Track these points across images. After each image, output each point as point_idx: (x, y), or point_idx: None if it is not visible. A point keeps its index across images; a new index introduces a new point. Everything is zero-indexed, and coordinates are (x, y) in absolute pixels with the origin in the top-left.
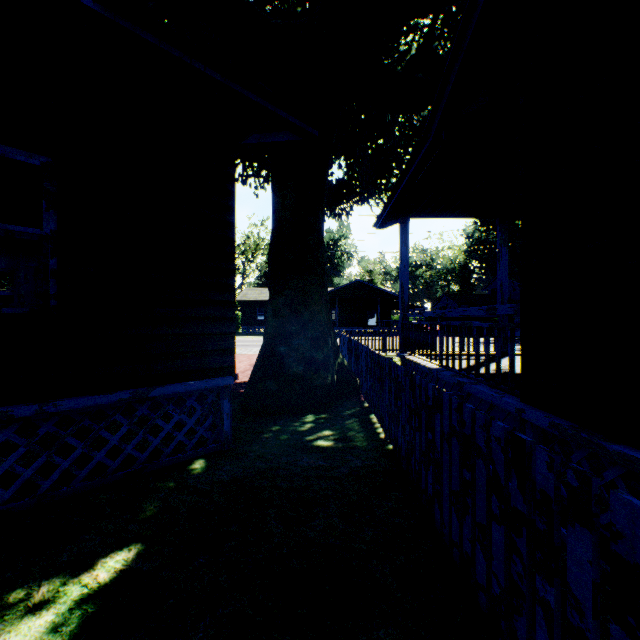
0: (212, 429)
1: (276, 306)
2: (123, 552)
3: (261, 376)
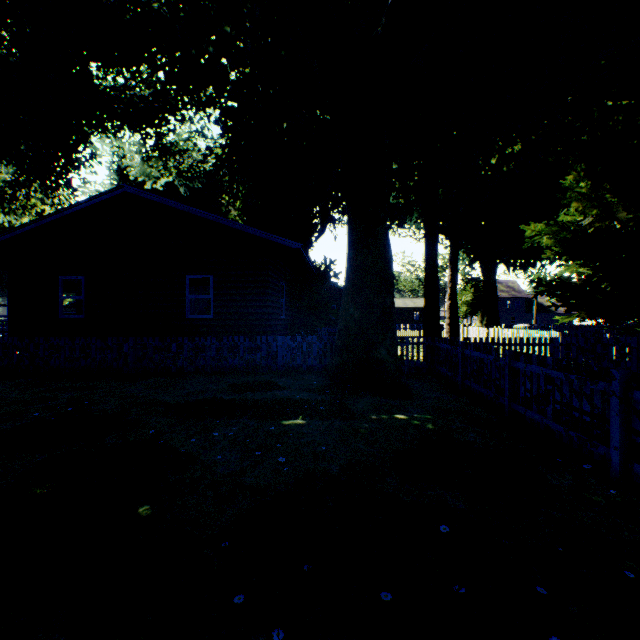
0: None
1: None
2: None
3: None
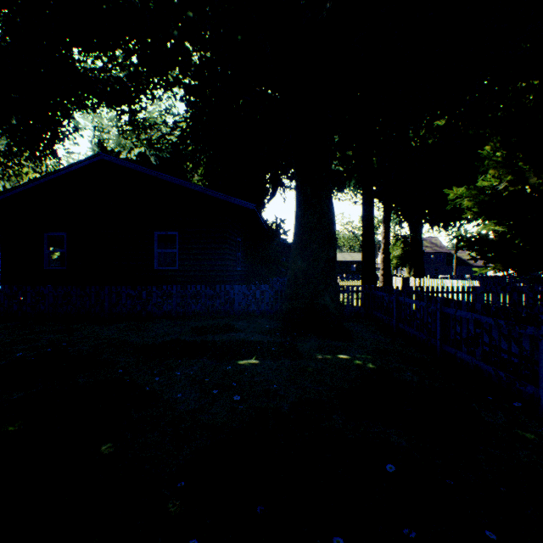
0: None
1: None
2: None
3: None
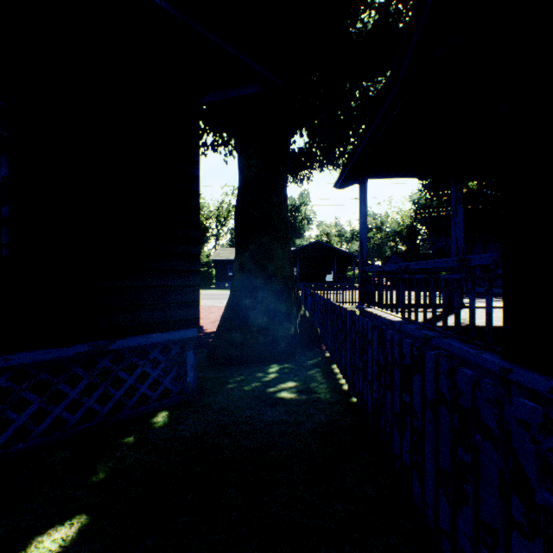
0: (178, 379)
1: (242, 261)
2: (63, 528)
3: (227, 327)
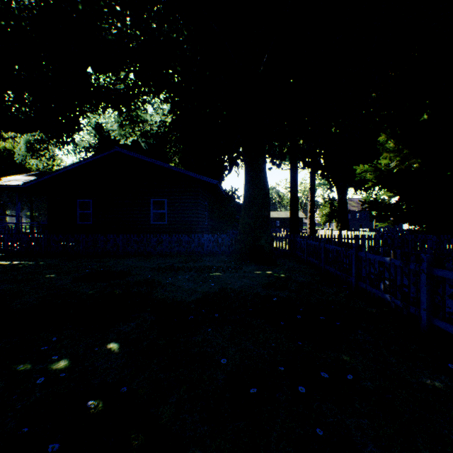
0: None
1: None
2: None
3: None
